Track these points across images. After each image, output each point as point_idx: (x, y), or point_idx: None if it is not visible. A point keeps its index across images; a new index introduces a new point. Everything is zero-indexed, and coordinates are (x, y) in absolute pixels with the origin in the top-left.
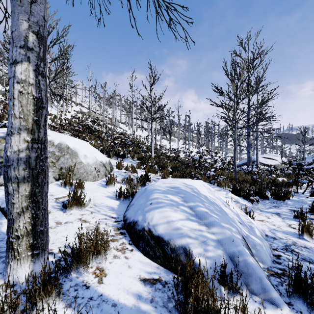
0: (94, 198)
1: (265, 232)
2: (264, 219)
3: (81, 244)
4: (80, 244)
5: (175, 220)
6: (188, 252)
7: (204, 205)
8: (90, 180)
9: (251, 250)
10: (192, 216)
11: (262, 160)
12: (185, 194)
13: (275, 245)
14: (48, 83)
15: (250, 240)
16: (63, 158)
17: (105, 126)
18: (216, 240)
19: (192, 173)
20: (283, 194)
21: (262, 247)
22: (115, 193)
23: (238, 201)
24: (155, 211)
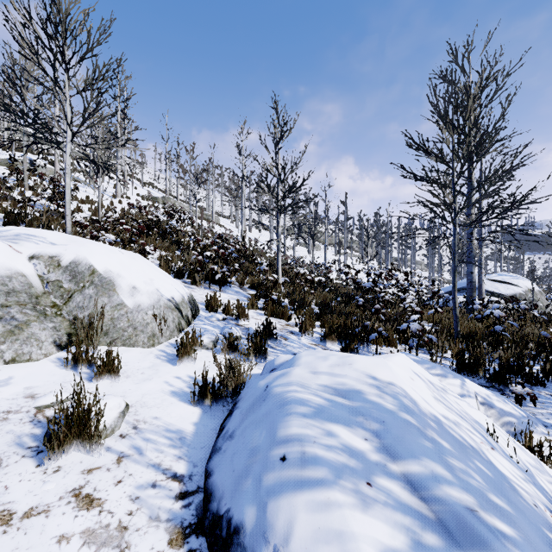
0: (140, 401)
1: None
2: None
3: None
4: None
5: None
6: None
7: (453, 472)
8: (142, 344)
9: None
10: (424, 524)
11: (489, 286)
12: (382, 422)
13: None
14: (71, 137)
15: None
16: (80, 295)
17: (191, 223)
18: None
19: (367, 323)
20: None
21: None
22: (193, 381)
23: (490, 404)
24: (297, 497)
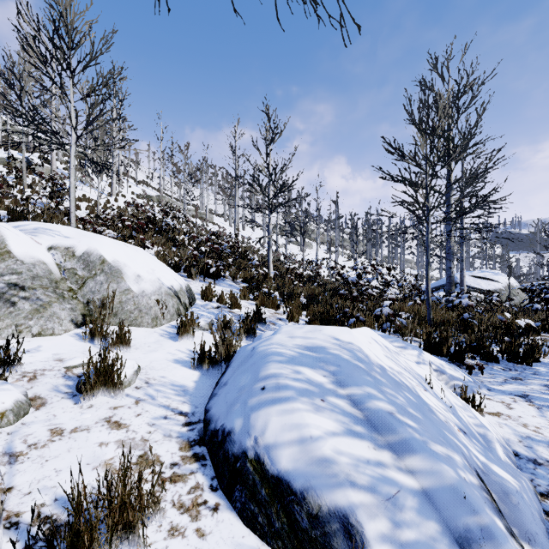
0: (149, 365)
1: (511, 446)
2: (501, 410)
3: (77, 518)
4: (75, 517)
5: (318, 436)
6: (354, 530)
7: (384, 394)
8: (146, 325)
9: (501, 509)
10: (358, 422)
11: (471, 282)
12: (338, 365)
13: (543, 481)
14: (75, 140)
15: (494, 480)
16: (93, 281)
17: (186, 221)
18: (419, 492)
19: (346, 309)
20: (529, 352)
21: (522, 497)
22: (193, 353)
23: (442, 371)
24: (271, 408)
